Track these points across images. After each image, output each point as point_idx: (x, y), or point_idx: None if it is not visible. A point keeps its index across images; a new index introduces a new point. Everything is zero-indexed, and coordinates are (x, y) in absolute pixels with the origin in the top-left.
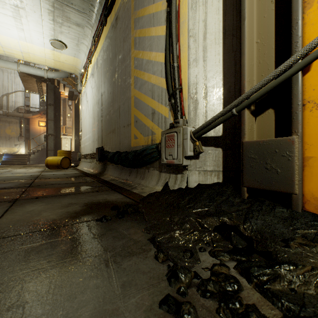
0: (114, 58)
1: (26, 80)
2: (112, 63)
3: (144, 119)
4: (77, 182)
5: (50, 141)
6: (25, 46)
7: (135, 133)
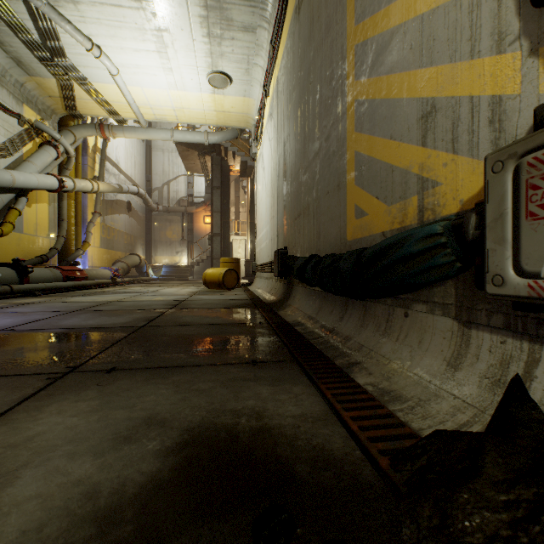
0: (306, 48)
1: (186, 157)
2: (302, 62)
3: (390, 150)
4: (228, 321)
5: (216, 245)
6: (177, 99)
7: (359, 201)
